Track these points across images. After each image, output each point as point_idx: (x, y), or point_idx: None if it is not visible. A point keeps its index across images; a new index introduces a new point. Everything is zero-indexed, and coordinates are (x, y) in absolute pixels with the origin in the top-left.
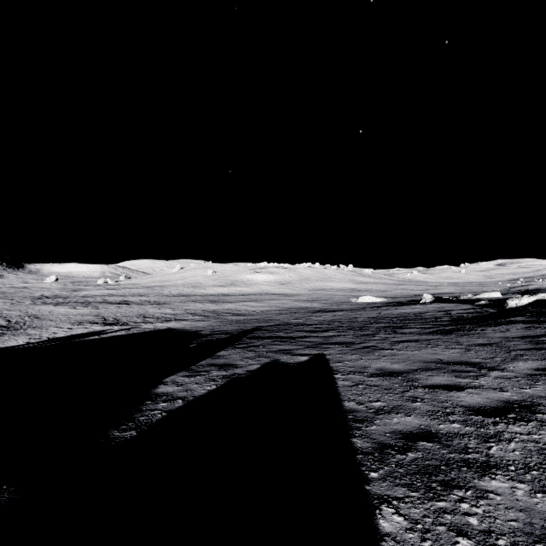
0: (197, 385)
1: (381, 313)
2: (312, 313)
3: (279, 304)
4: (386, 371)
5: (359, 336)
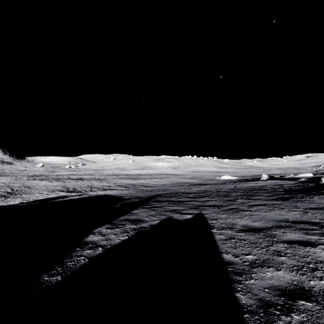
0: (115, 235)
1: (236, 186)
2: (192, 186)
3: (172, 180)
4: (249, 228)
5: (225, 201)
